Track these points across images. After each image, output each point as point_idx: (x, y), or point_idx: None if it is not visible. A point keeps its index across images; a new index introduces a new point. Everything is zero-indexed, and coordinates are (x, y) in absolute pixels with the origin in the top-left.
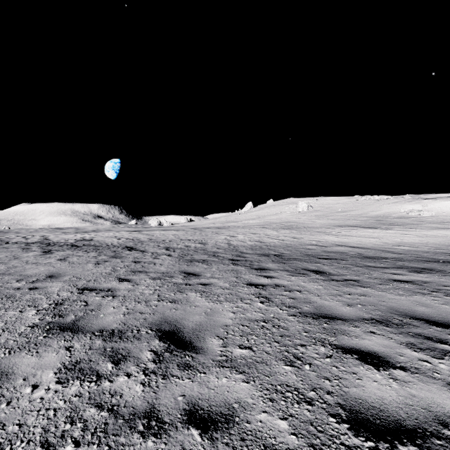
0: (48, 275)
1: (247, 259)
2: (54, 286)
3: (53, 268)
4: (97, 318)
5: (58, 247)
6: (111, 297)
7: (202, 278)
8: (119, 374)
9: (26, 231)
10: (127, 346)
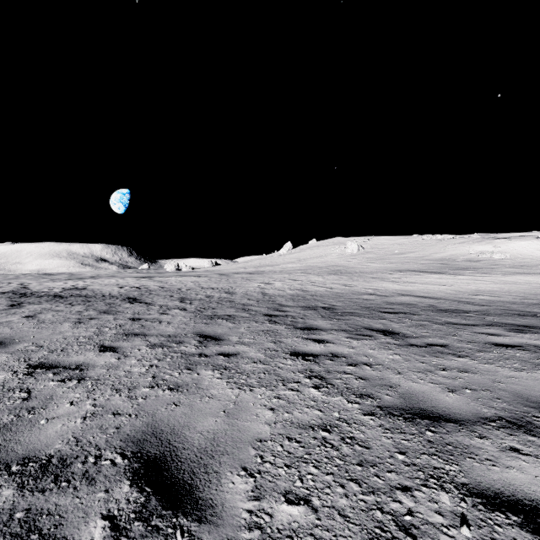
0: None
1: (287, 314)
2: None
3: (9, 330)
4: (31, 429)
5: (34, 299)
6: (75, 382)
7: (224, 345)
8: None
9: (3, 278)
10: (62, 503)
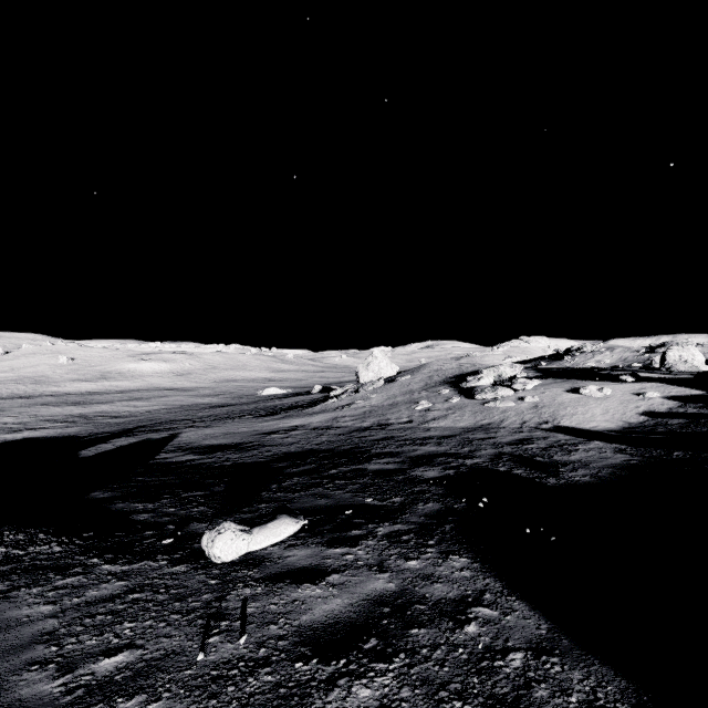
0: None
1: (7, 399)
2: None
3: None
4: None
5: None
6: None
7: None
8: None
9: None
10: None
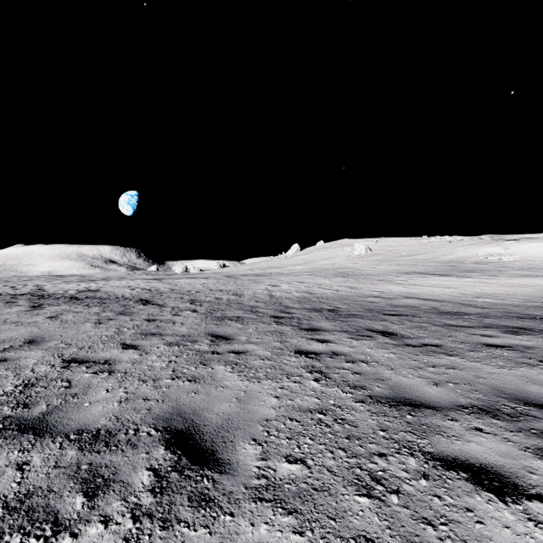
0: (28, 341)
1: (293, 316)
2: (31, 357)
3: (37, 329)
4: (79, 409)
5: (53, 301)
6: (106, 374)
7: (234, 344)
8: (91, 519)
9: (18, 279)
10: (114, 460)
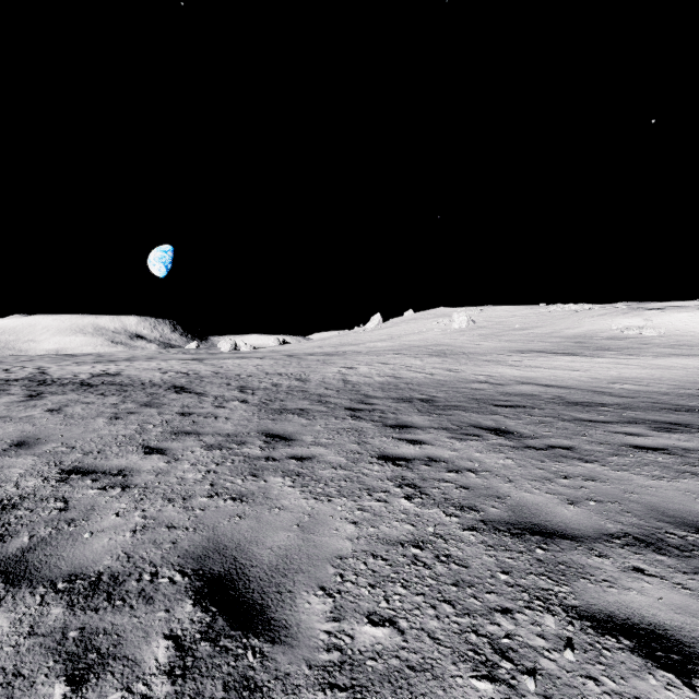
0: (16, 442)
1: (375, 408)
2: (17, 465)
3: (31, 427)
4: (74, 543)
5: (57, 388)
6: (119, 490)
7: (296, 446)
8: None
9: (14, 360)
10: (118, 622)
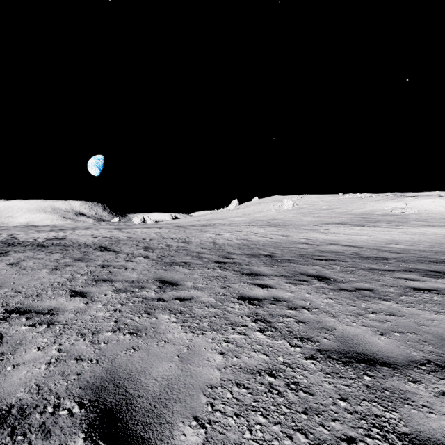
0: None
1: (235, 261)
2: None
3: None
4: None
5: (20, 248)
6: (45, 326)
7: (180, 290)
8: None
9: None
10: None
